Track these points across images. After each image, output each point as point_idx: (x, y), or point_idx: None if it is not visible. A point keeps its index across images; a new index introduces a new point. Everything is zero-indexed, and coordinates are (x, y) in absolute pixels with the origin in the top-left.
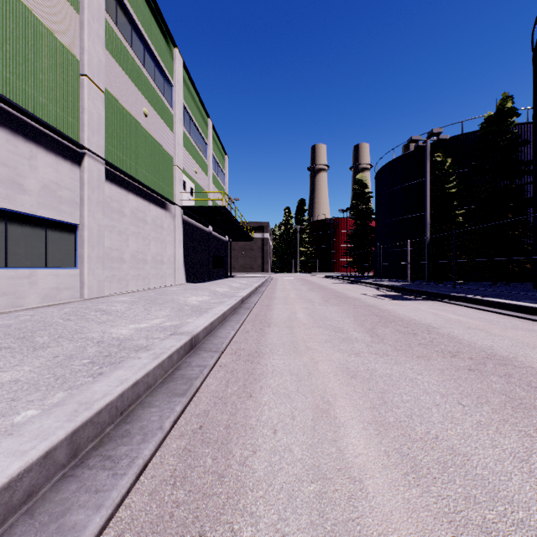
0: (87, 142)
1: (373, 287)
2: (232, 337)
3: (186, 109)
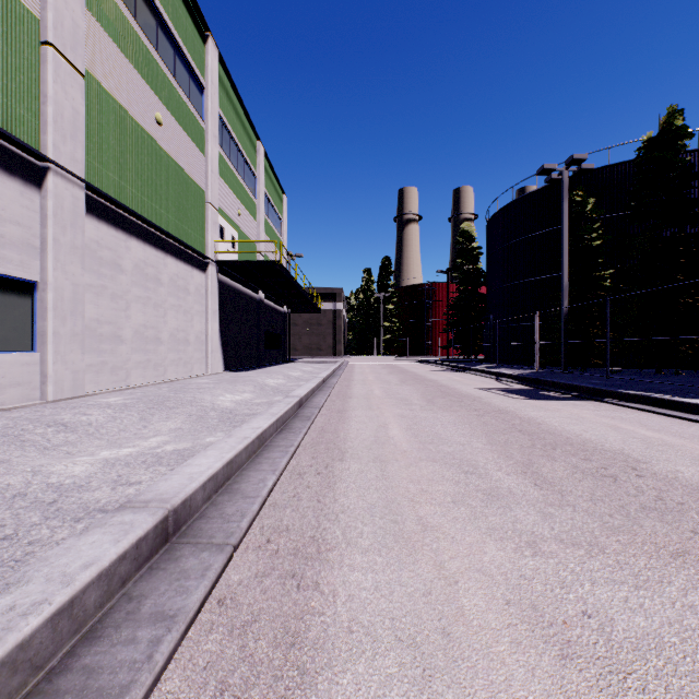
0: (52, 150)
1: (491, 377)
2: (269, 492)
3: (225, 124)
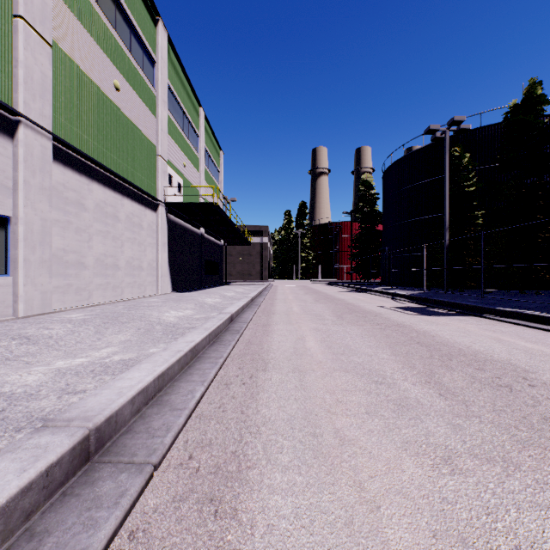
0: (23, 106)
1: (388, 297)
2: (197, 403)
3: (172, 92)
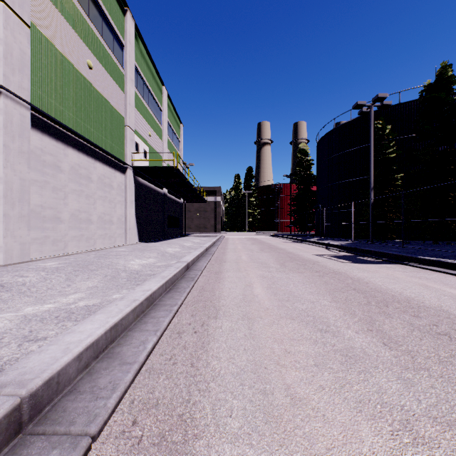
0: (3, 79)
1: (322, 246)
2: (148, 355)
3: (139, 72)
